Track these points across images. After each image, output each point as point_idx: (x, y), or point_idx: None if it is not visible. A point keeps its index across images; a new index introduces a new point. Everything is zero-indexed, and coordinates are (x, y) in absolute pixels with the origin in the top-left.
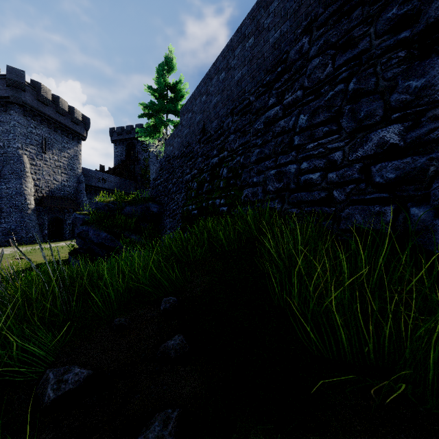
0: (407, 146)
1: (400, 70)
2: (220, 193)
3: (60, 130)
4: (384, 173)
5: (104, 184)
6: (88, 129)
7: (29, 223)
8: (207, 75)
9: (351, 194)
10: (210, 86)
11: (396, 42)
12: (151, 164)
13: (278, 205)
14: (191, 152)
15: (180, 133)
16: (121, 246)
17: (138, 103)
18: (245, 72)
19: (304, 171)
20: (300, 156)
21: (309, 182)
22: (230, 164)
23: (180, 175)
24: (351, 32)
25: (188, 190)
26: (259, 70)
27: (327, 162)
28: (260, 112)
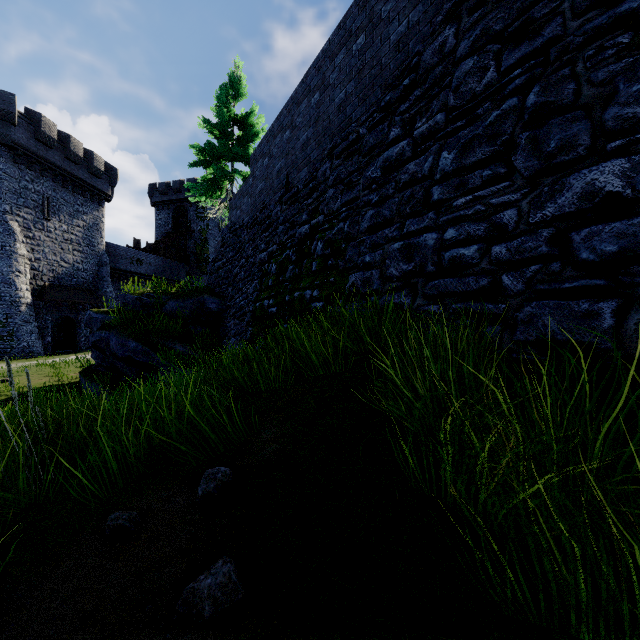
0: (638, 196)
1: (621, 67)
2: (312, 280)
3: (71, 186)
4: (597, 244)
5: (140, 267)
6: (114, 185)
7: (22, 327)
8: (292, 99)
9: (535, 281)
10: (296, 114)
11: (612, 19)
12: (210, 238)
13: (406, 299)
14: (267, 218)
15: (252, 189)
16: (159, 362)
17: (189, 145)
18: (351, 90)
19: (450, 243)
20: (442, 218)
21: (459, 261)
22: (327, 235)
23: (251, 254)
24: (529, 11)
25: (264, 276)
26: (374, 87)
27: (490, 228)
28: (376, 152)
